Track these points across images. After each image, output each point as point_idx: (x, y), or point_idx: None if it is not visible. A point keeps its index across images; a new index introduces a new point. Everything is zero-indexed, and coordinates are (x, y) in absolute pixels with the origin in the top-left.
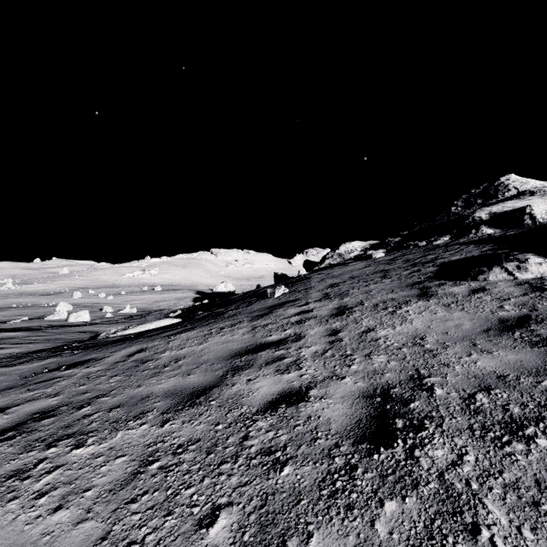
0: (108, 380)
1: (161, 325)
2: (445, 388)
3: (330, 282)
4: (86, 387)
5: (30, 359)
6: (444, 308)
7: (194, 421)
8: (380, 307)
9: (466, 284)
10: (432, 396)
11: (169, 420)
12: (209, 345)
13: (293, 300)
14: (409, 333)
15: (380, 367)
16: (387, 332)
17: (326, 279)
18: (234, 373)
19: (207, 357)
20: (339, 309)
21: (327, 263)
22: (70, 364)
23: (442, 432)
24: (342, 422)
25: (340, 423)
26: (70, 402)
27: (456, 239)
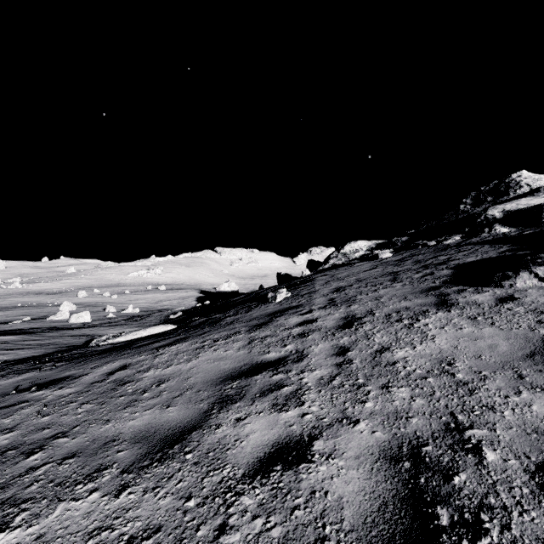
0: (76, 410)
1: (155, 332)
2: (498, 450)
3: (335, 285)
4: (49, 419)
5: (7, 373)
6: (469, 322)
7: (159, 490)
8: (394, 318)
9: (489, 291)
10: (482, 463)
11: (128, 485)
12: (199, 363)
13: (296, 306)
14: (433, 356)
15: (403, 408)
16: (406, 352)
17: (331, 281)
18: (221, 408)
19: (194, 380)
20: (347, 320)
21: (332, 263)
22: (44, 383)
23: (513, 543)
24: (359, 507)
25: (356, 508)
26: (22, 442)
27: (468, 239)
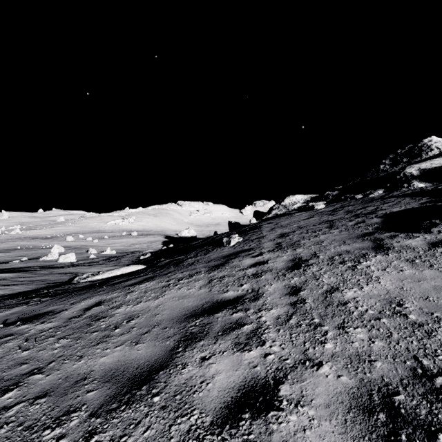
0: (53, 344)
1: (127, 271)
2: None
3: (280, 231)
4: (28, 354)
5: None
6: (409, 265)
7: (126, 439)
8: (337, 260)
9: (420, 236)
10: None
11: (95, 431)
12: (165, 301)
13: (247, 249)
14: (382, 296)
15: (364, 350)
16: (354, 293)
17: (276, 228)
18: (186, 346)
19: (160, 317)
20: (294, 262)
21: (274, 213)
22: (29, 317)
23: None
24: None
25: None
26: (0, 378)
27: (390, 192)
